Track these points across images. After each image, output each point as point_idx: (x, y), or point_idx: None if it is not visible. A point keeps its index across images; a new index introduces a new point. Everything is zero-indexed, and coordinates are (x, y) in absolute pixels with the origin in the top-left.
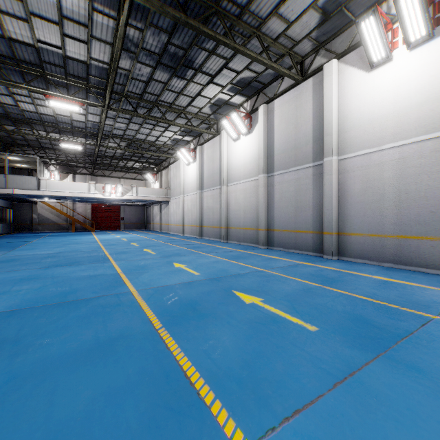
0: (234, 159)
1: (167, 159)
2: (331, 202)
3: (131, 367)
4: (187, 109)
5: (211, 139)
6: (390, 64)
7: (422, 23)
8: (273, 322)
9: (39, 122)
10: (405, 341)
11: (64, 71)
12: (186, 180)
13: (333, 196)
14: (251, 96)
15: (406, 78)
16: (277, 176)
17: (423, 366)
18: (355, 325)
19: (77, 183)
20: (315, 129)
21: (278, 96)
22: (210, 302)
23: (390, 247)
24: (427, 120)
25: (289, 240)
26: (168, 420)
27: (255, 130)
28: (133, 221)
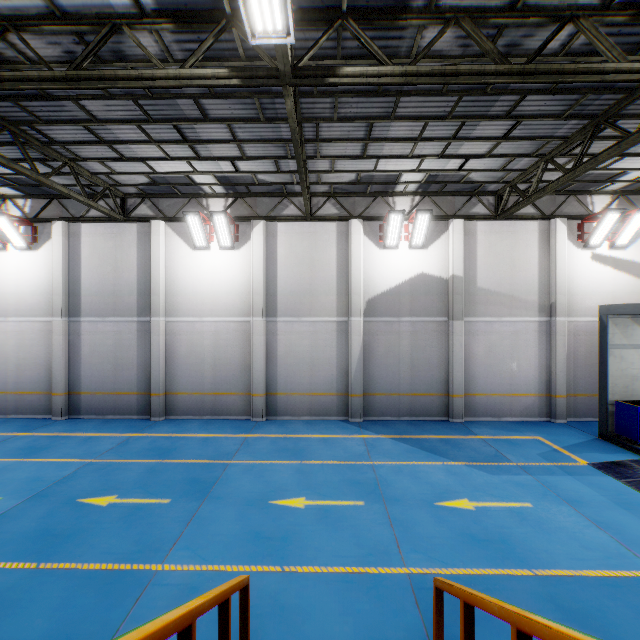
0: None
1: None
2: (159, 363)
3: (54, 593)
4: None
5: None
6: (209, 252)
7: (229, 238)
8: (139, 510)
9: None
10: (217, 484)
11: None
12: None
13: (161, 358)
14: (37, 196)
15: (219, 269)
16: (86, 323)
17: (223, 494)
18: (192, 486)
19: None
20: (140, 281)
21: (89, 221)
22: (64, 522)
23: (209, 403)
24: (232, 307)
25: (105, 404)
26: (114, 586)
27: (44, 249)
28: None
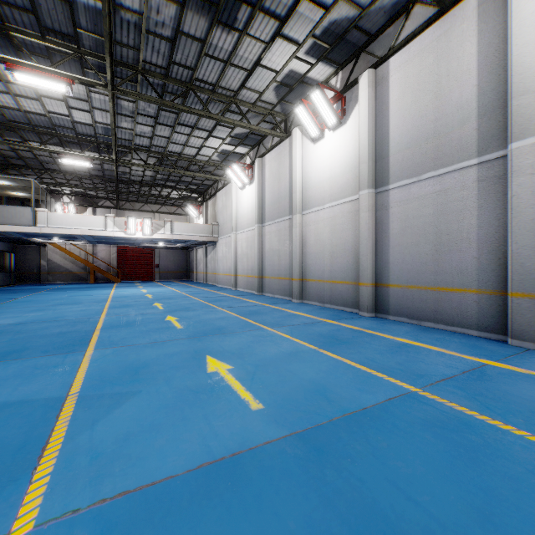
0: (313, 172)
1: (214, 184)
2: (533, 231)
3: None
4: (239, 96)
5: (276, 145)
6: None
7: None
8: None
9: (29, 126)
10: None
11: (36, 23)
12: (240, 211)
13: None
14: (345, 63)
15: None
16: (395, 190)
17: None
18: None
19: (89, 216)
20: (484, 91)
21: (398, 49)
22: None
23: None
24: None
25: (421, 304)
26: None
27: (351, 118)
28: (172, 269)
